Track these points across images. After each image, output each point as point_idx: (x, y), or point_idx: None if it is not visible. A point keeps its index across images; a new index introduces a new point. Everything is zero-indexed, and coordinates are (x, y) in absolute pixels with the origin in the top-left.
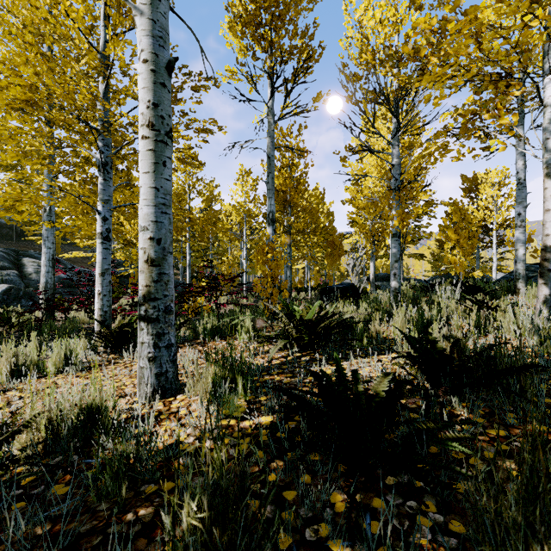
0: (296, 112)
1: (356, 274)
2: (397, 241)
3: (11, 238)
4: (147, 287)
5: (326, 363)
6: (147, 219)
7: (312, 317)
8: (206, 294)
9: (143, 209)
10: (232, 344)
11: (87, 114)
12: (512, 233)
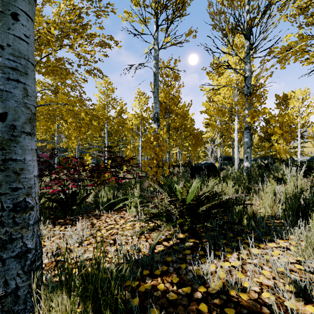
0: (174, 43)
1: (213, 156)
2: (248, 133)
3: None
4: None
5: (213, 255)
6: None
7: (192, 197)
8: (107, 172)
9: None
10: (122, 217)
11: None
12: (312, 130)
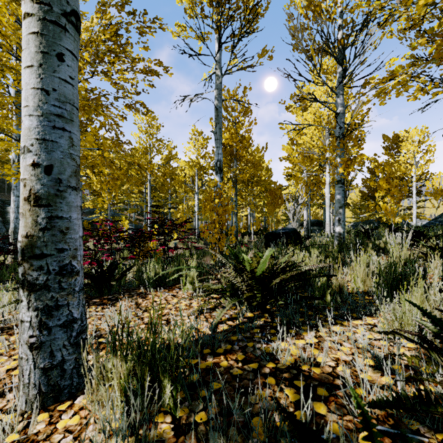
0: (242, 67)
1: (296, 220)
2: (341, 187)
3: (4, 190)
4: (30, 237)
5: (287, 333)
6: (31, 137)
7: (264, 268)
8: (153, 240)
9: (26, 122)
10: (175, 296)
11: (11, 39)
12: (431, 184)
